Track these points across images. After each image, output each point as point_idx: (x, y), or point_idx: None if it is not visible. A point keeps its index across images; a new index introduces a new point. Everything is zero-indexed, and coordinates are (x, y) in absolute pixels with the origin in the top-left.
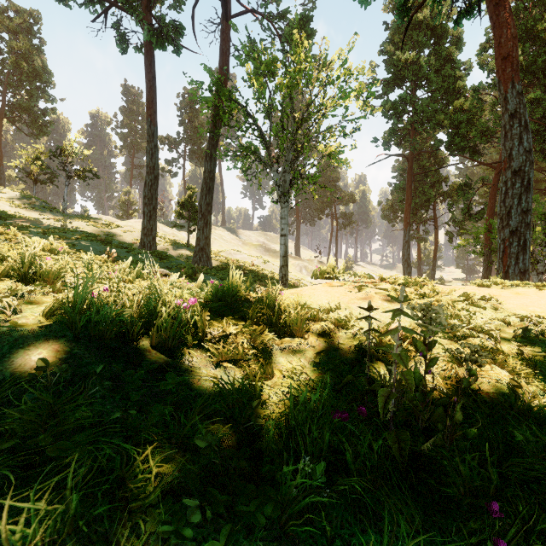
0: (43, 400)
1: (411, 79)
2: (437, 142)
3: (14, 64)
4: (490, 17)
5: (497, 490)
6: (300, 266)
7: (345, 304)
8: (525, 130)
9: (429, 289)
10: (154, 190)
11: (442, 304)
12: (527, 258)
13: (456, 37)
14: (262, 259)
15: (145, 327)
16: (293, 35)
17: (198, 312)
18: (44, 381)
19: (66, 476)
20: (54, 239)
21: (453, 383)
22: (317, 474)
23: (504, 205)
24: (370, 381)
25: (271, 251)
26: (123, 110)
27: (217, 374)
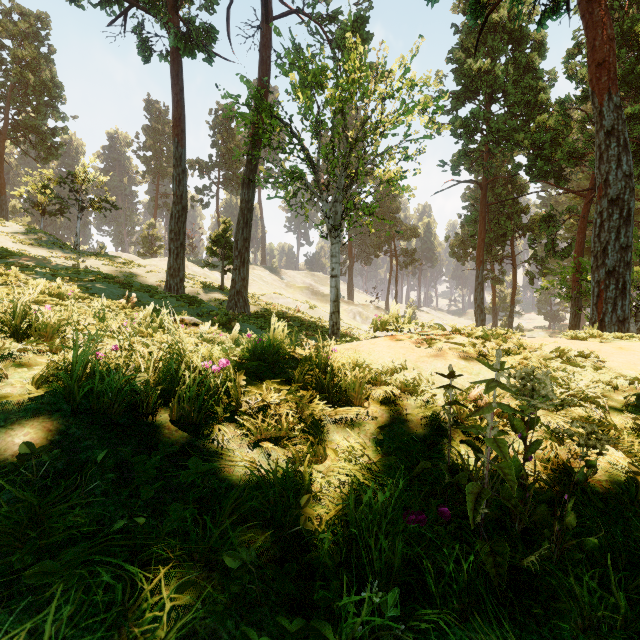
0: (23, 501)
1: (485, 92)
2: (515, 165)
3: (18, 76)
4: (582, 16)
5: (627, 622)
6: (354, 312)
7: (412, 362)
8: (625, 150)
9: (514, 343)
10: (182, 223)
11: (548, 372)
12: (627, 303)
13: (539, 42)
14: (309, 304)
15: (164, 395)
16: (345, 40)
17: (231, 377)
18: (28, 473)
19: (49, 612)
20: (63, 281)
21: (554, 468)
22: (389, 606)
23: (599, 240)
24: (452, 470)
25: (320, 294)
26: (146, 129)
27: (254, 458)
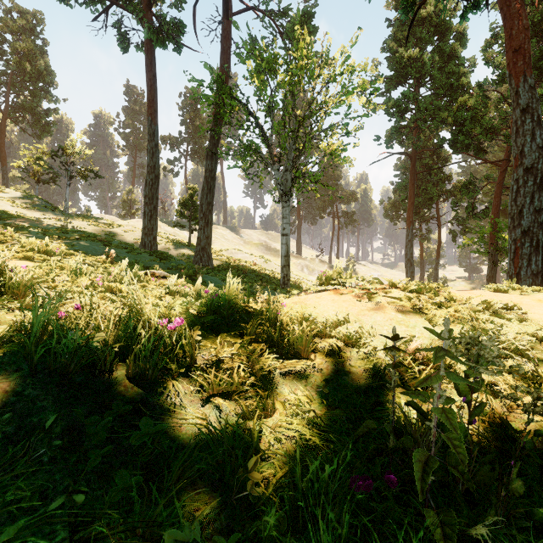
0: None
1: (414, 77)
2: (440, 139)
3: (17, 65)
4: (501, 8)
5: None
6: (302, 265)
7: (354, 316)
8: (538, 125)
9: (444, 297)
10: (155, 190)
11: (493, 338)
12: (540, 259)
13: (460, 34)
14: (263, 259)
15: (123, 352)
16: (294, 32)
17: (185, 334)
18: None
19: None
20: (53, 239)
21: (492, 422)
22: None
23: (515, 204)
24: (397, 431)
25: (273, 250)
26: (125, 110)
27: (206, 414)
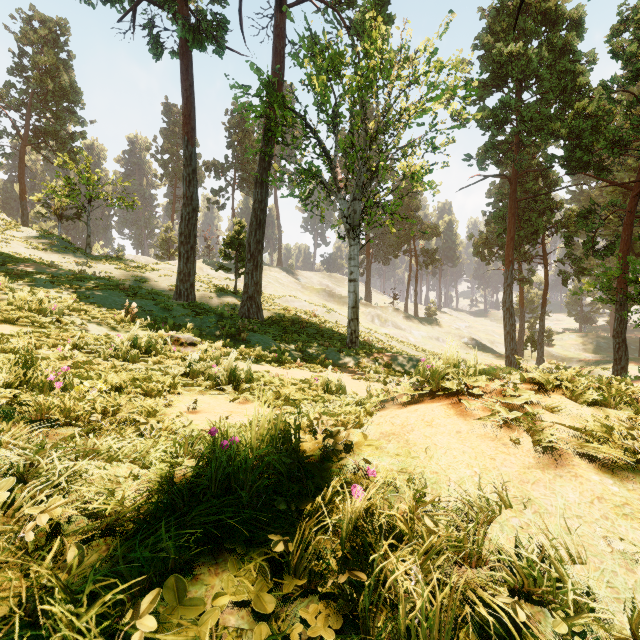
0: None
1: (516, 78)
2: (550, 157)
3: (37, 82)
4: None
5: None
6: (372, 315)
7: (515, 484)
8: None
9: None
10: (193, 226)
11: None
12: None
13: (576, 22)
14: (325, 308)
15: None
16: (364, 24)
17: None
18: None
19: None
20: (63, 289)
21: None
22: None
23: None
24: None
25: (337, 296)
26: (163, 132)
27: None
